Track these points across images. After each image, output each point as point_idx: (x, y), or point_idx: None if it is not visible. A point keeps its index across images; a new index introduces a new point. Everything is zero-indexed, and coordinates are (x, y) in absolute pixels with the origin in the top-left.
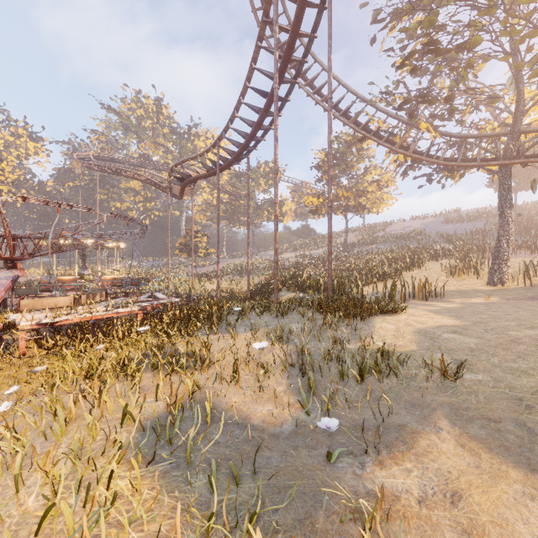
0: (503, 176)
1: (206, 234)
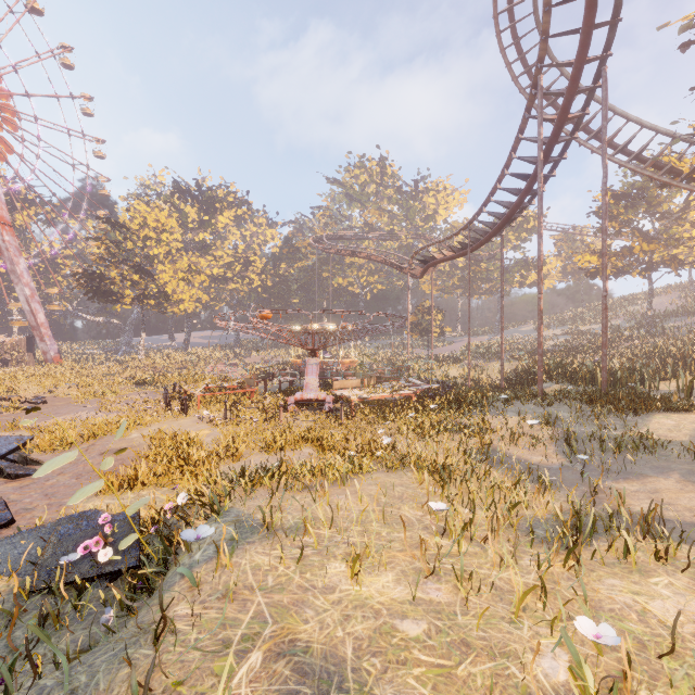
0: None
1: (440, 311)
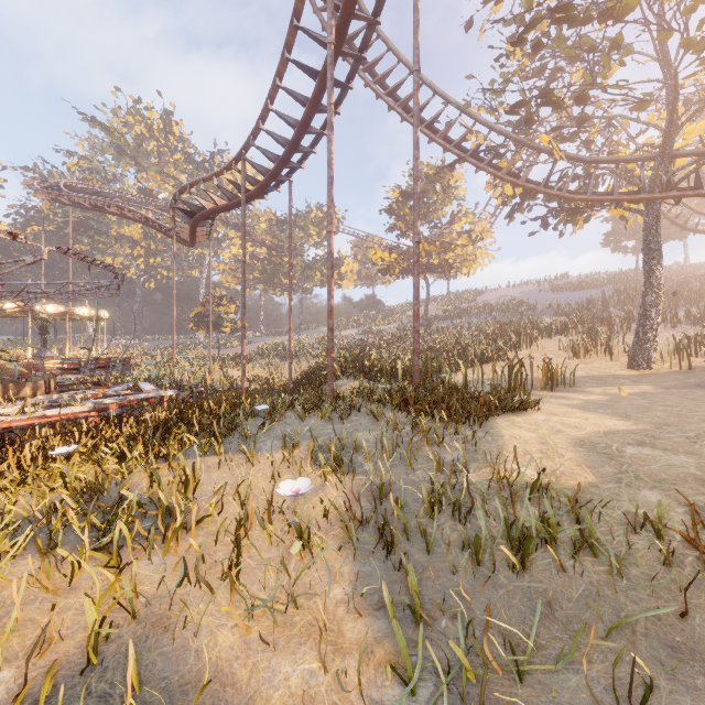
0: (649, 216)
1: (234, 302)
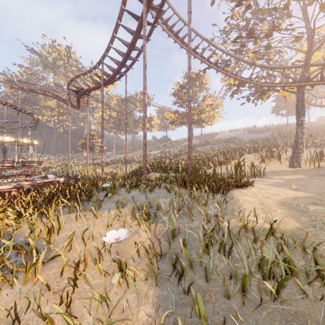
0: (299, 94)
1: (100, 137)
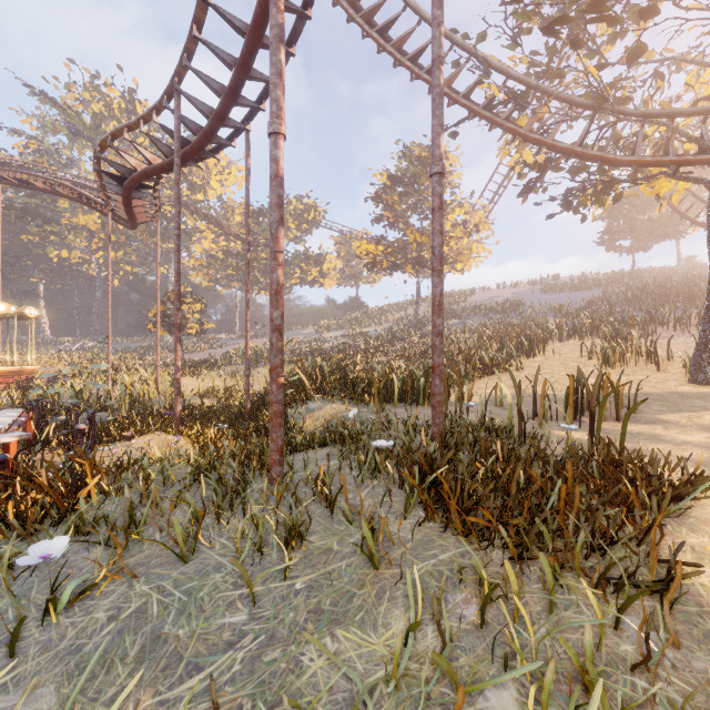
0: None
1: (200, 300)
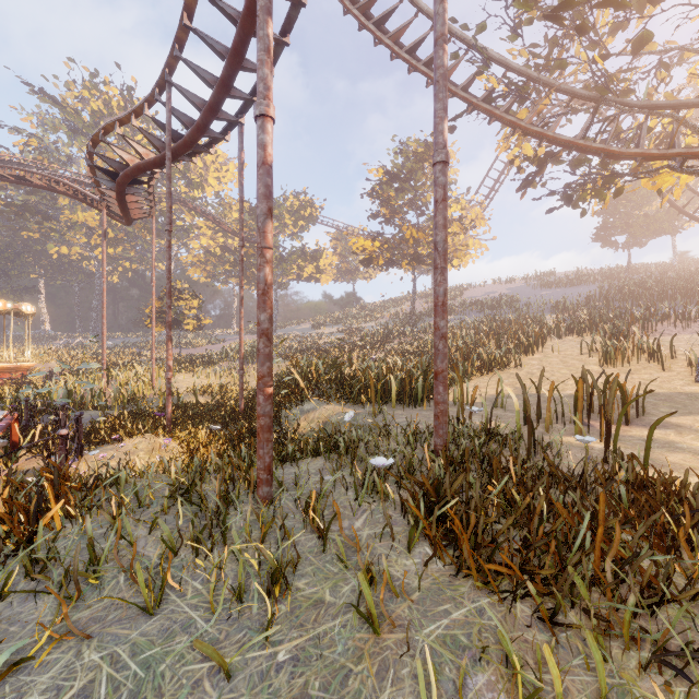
0: None
1: (197, 296)
